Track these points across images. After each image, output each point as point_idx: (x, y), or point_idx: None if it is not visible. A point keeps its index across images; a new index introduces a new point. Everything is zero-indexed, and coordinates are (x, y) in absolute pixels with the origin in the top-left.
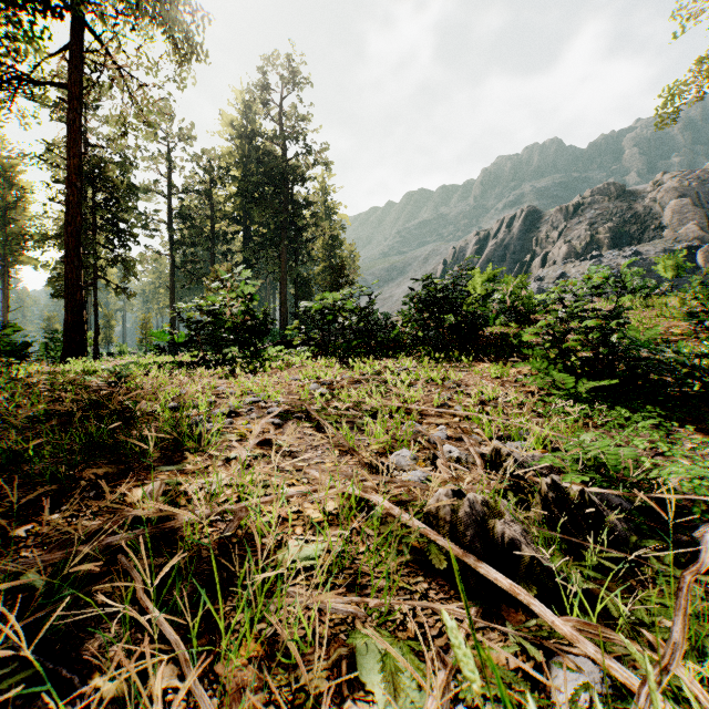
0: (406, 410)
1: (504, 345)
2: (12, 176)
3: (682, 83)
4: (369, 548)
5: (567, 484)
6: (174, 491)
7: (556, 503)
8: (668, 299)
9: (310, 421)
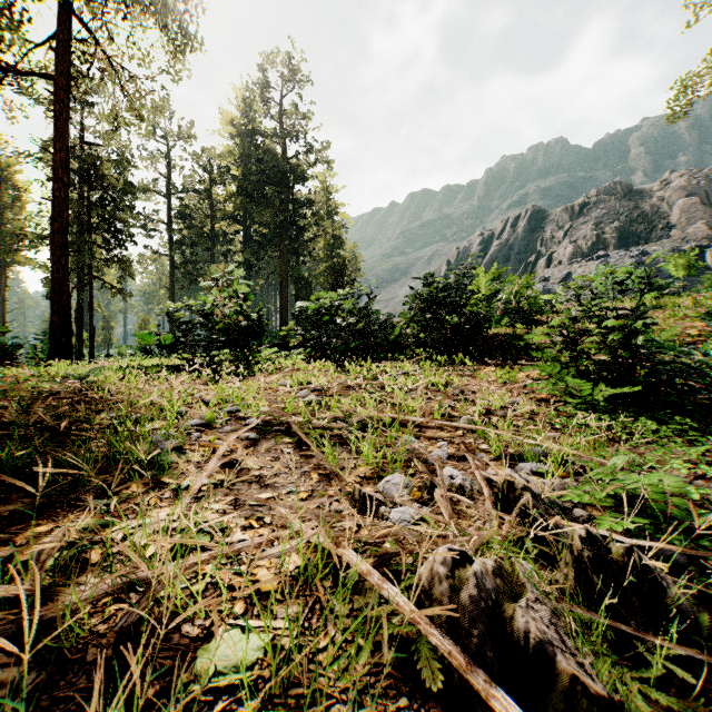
0: (402, 421)
1: (510, 347)
2: (9, 176)
3: (695, 75)
4: (333, 641)
5: (603, 531)
6: (89, 540)
7: (594, 565)
8: (680, 299)
9: (292, 435)
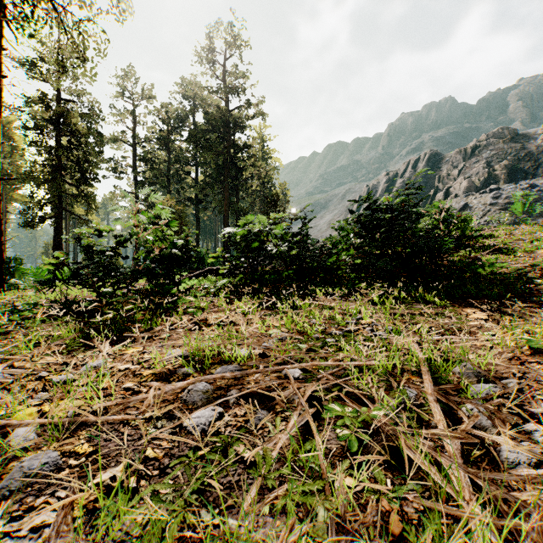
0: None
1: (475, 278)
2: (9, 131)
3: None
4: None
5: None
6: None
7: None
8: None
9: None
